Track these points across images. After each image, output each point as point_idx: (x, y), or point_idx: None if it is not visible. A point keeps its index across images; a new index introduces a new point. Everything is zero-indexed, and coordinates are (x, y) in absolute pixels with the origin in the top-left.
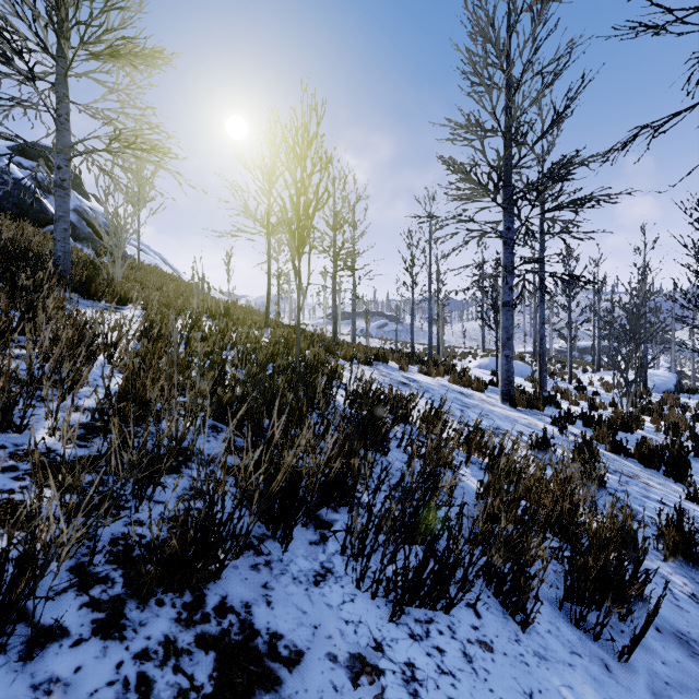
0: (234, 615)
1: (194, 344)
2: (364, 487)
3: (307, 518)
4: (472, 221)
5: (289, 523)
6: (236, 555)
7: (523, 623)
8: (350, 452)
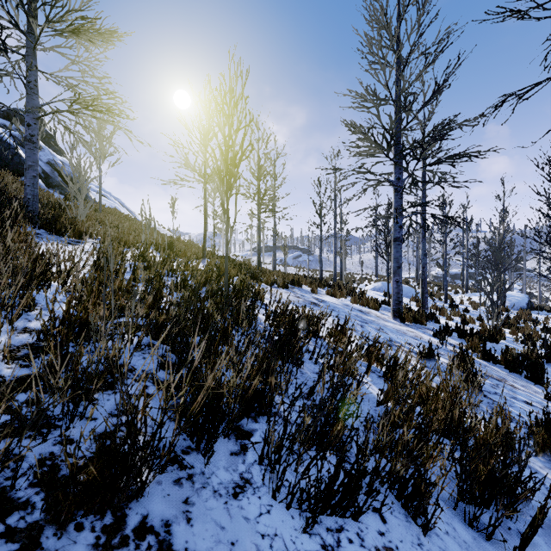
0: (153, 536)
1: (139, 272)
2: (280, 403)
3: (229, 430)
4: (369, 172)
5: (212, 437)
6: (160, 471)
7: (424, 526)
8: (268, 368)
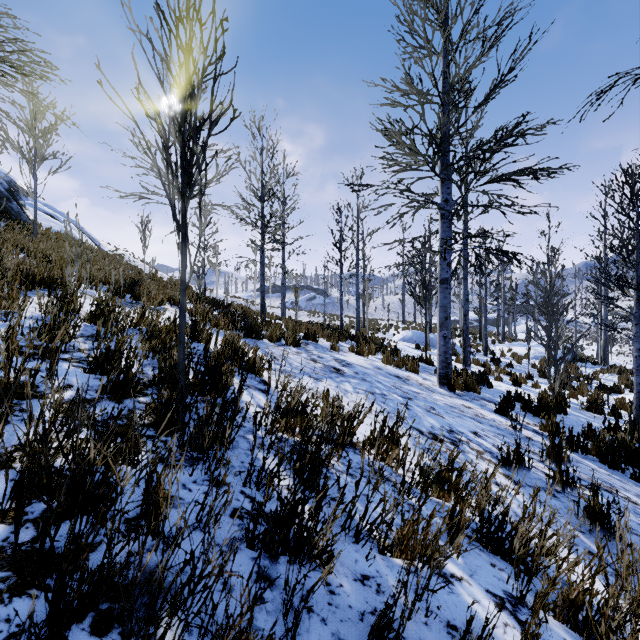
0: None
1: None
2: None
3: None
4: (409, 190)
5: None
6: None
7: None
8: None
